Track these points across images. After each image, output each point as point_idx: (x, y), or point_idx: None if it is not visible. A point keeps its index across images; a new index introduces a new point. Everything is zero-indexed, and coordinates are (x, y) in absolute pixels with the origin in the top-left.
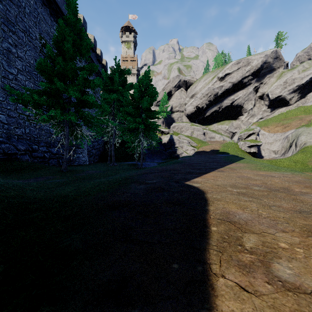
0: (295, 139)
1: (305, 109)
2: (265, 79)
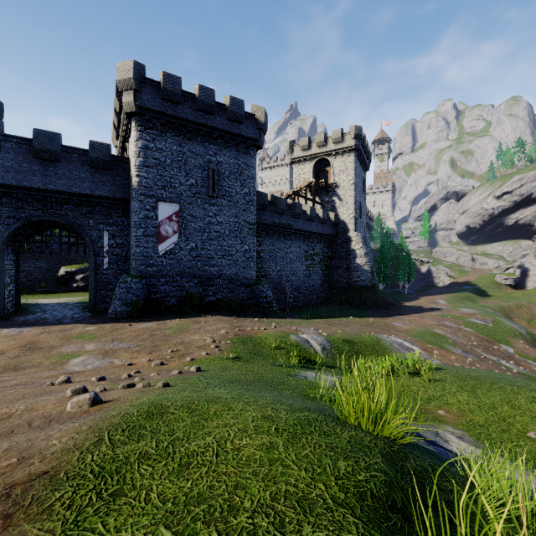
0: None
1: None
2: None
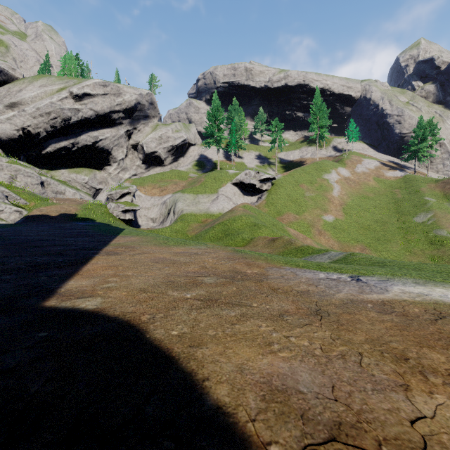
0: (173, 205)
1: (179, 174)
2: (140, 125)
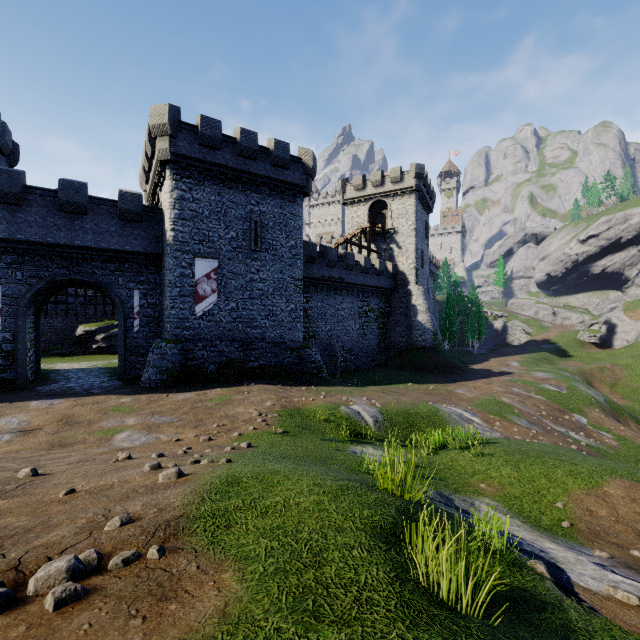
0: None
1: None
2: None
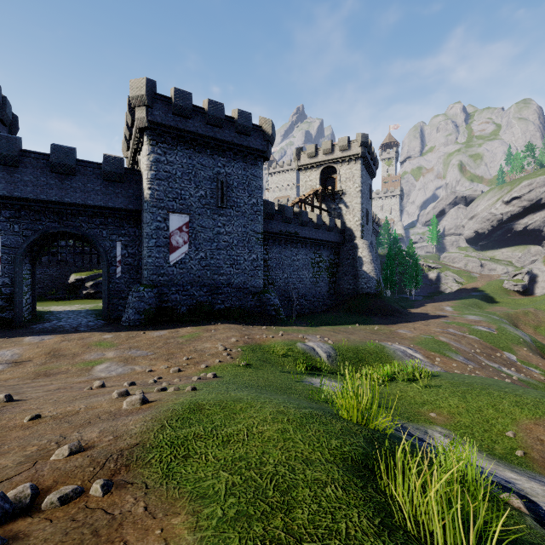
0: None
1: None
2: None
